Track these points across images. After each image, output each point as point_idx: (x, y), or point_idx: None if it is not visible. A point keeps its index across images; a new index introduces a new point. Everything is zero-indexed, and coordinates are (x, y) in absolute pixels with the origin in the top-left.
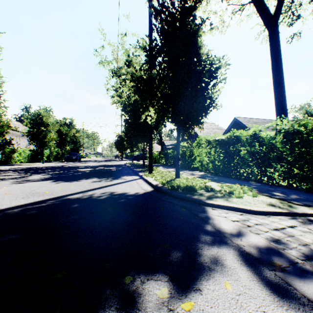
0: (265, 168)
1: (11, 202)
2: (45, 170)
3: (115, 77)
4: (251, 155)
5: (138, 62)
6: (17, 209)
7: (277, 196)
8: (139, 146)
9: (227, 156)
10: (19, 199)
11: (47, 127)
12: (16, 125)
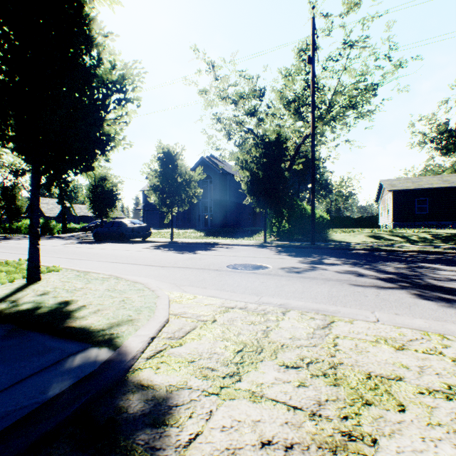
0: None
1: None
2: None
3: None
4: None
5: None
6: None
7: None
8: None
9: None
10: None
11: None
12: None
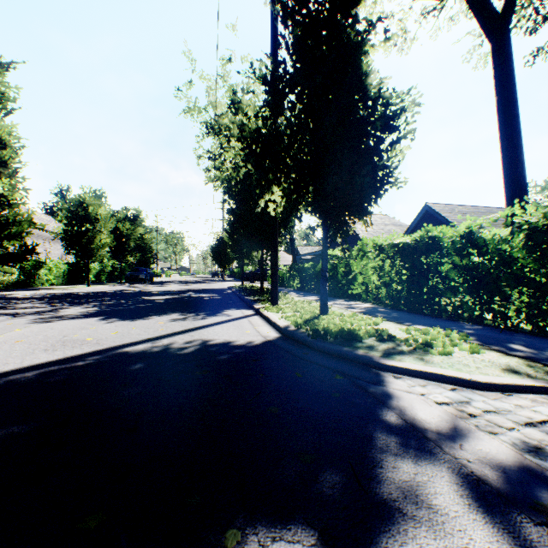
0: (491, 298)
1: (24, 358)
2: (90, 298)
3: (211, 135)
4: (462, 273)
5: (252, 105)
6: (31, 372)
7: (518, 353)
8: (254, 256)
9: (415, 275)
10: (39, 353)
11: (96, 223)
12: (44, 221)
